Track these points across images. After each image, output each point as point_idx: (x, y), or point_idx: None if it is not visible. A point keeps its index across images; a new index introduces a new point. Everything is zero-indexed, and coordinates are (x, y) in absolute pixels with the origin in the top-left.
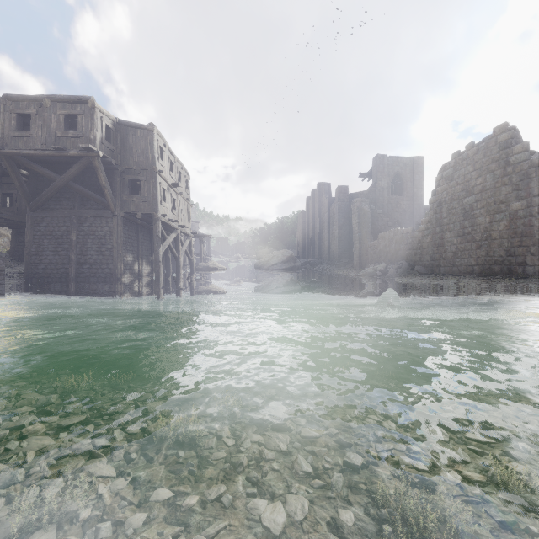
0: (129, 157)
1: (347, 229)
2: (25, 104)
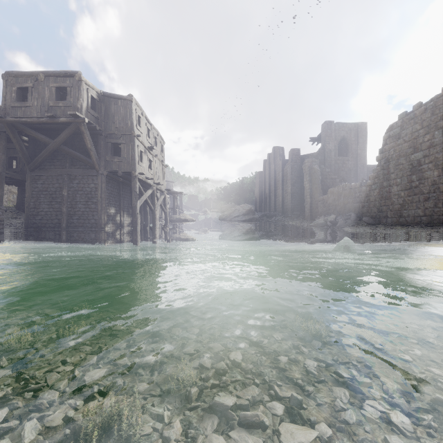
0: (111, 124)
1: (299, 186)
2: (24, 78)
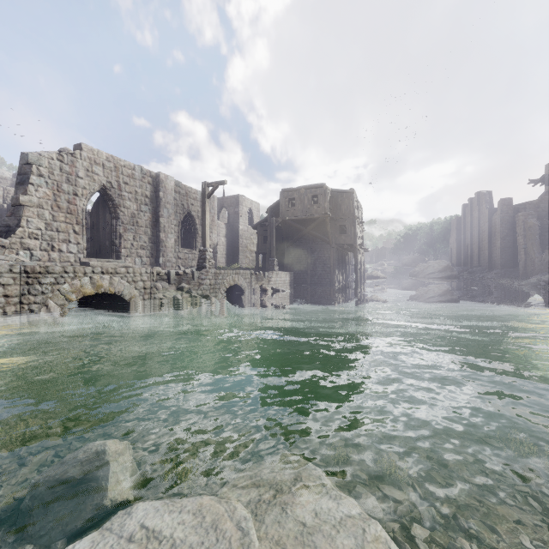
0: (339, 211)
1: (511, 239)
2: (292, 192)
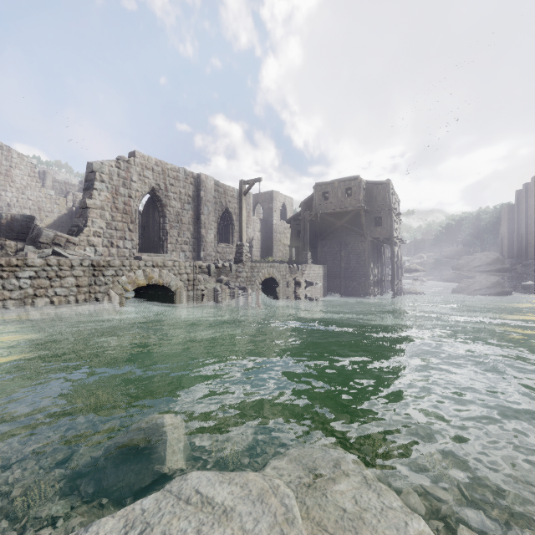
0: (374, 203)
1: None
2: (325, 186)
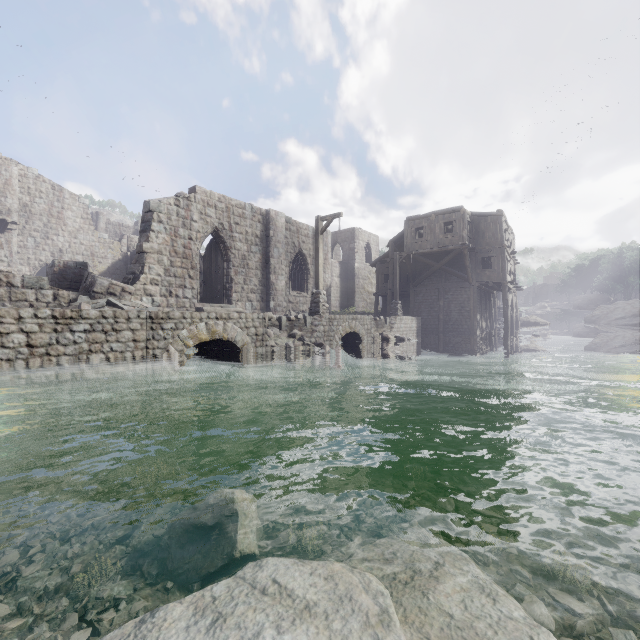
0: (481, 240)
1: None
2: (419, 221)
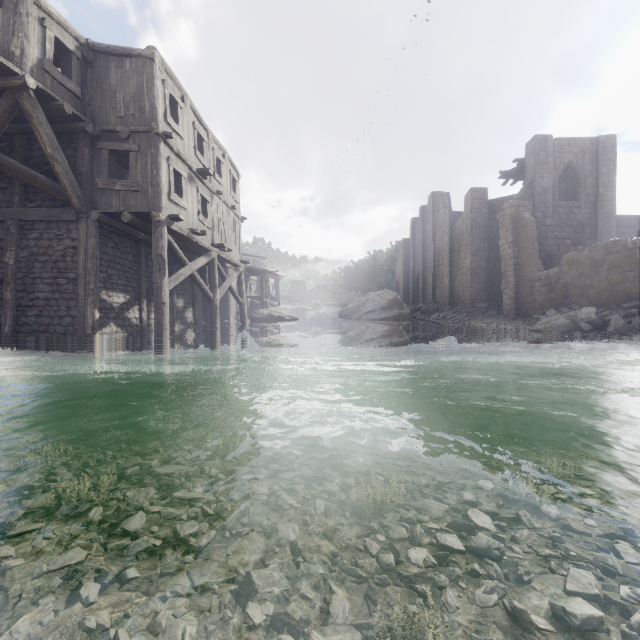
0: (109, 110)
1: (485, 256)
2: None
